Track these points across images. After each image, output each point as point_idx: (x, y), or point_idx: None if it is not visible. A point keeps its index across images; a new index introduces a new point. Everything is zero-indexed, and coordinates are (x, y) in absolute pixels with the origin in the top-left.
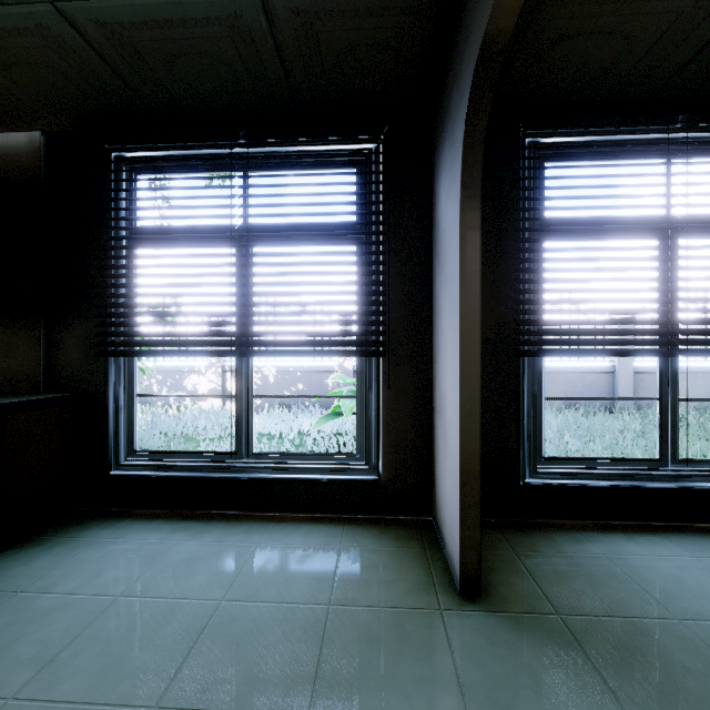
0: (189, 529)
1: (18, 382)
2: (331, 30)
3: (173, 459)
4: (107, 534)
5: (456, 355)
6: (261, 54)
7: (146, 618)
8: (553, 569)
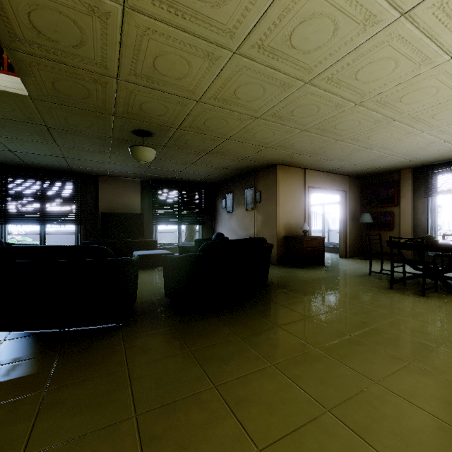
0: None
1: None
2: None
3: None
4: None
5: None
6: None
7: None
8: None
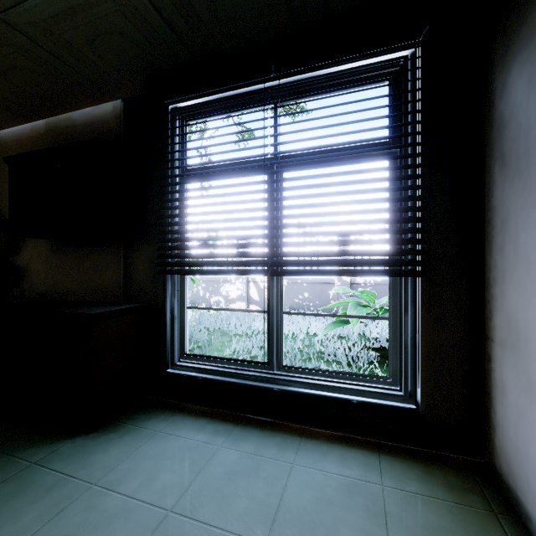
0: (228, 433)
1: (107, 293)
2: None
3: (215, 364)
4: (163, 427)
5: None
6: None
7: None
8: None
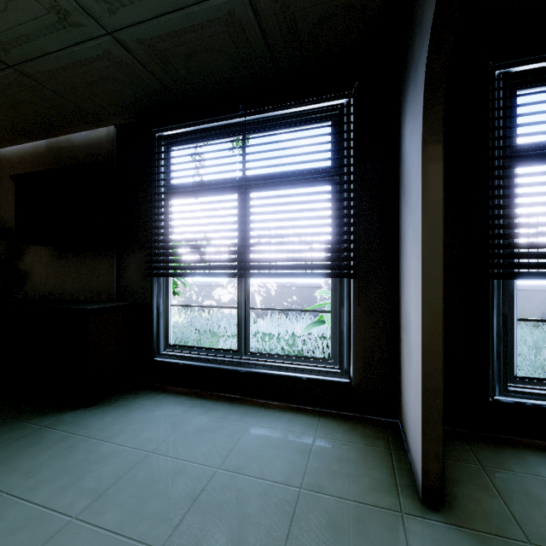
0: (202, 406)
1: (102, 293)
2: (304, 8)
3: (194, 352)
4: (149, 403)
5: (418, 279)
6: (251, 41)
7: (165, 473)
8: (525, 492)
